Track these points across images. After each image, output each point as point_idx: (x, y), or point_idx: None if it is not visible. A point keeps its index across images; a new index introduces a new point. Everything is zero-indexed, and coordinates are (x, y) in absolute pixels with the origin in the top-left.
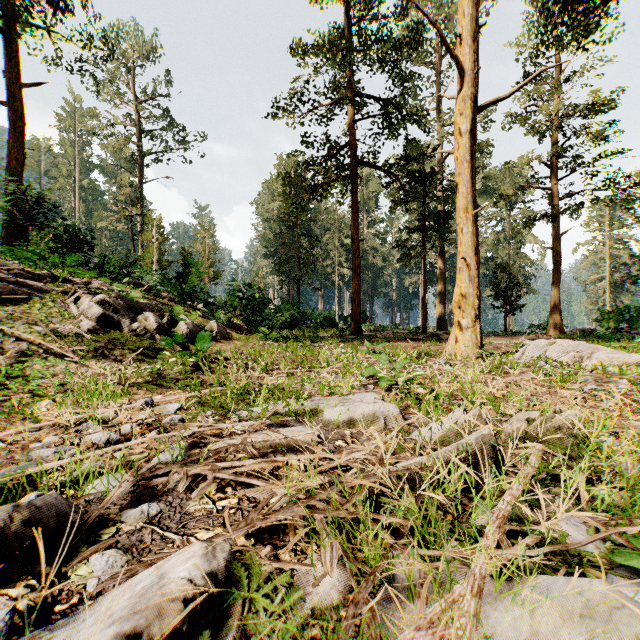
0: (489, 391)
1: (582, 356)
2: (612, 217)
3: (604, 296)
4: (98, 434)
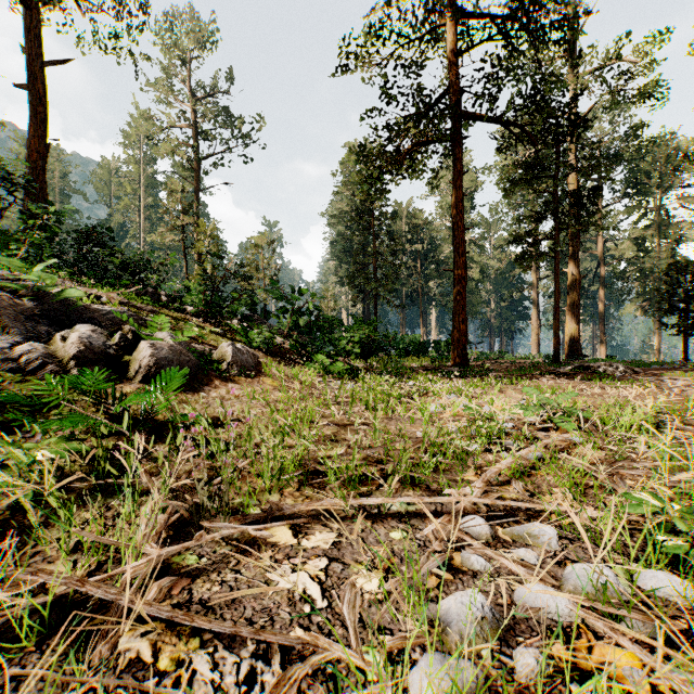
0: None
1: None
2: None
3: None
4: None
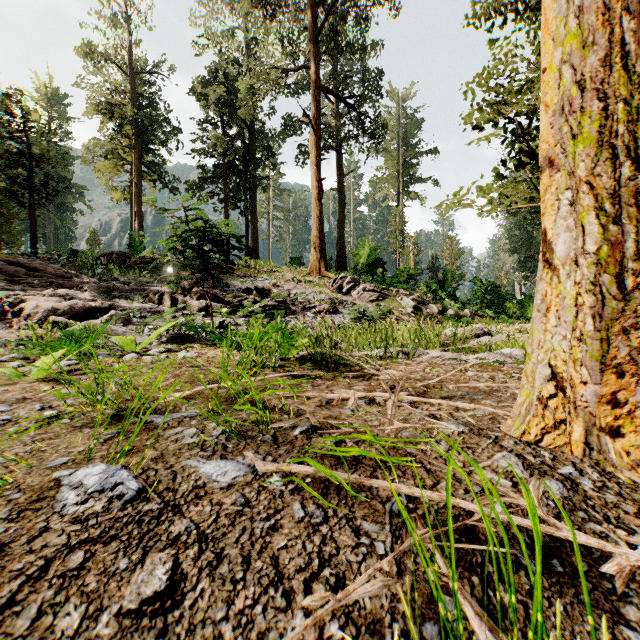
0: None
1: None
2: None
3: None
4: None
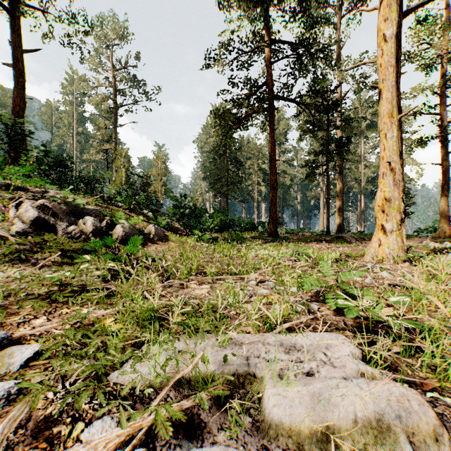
0: None
1: None
2: None
3: None
4: None
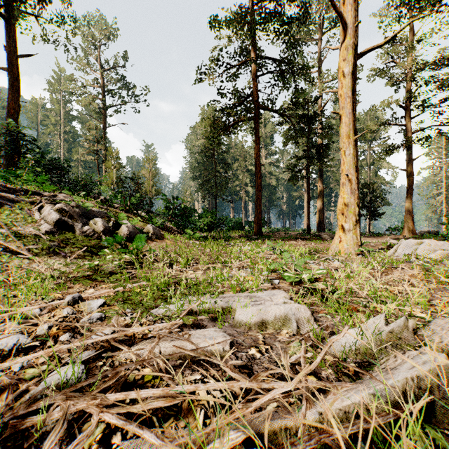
0: (383, 287)
1: (448, 254)
2: (447, 148)
3: (441, 207)
4: (6, 339)
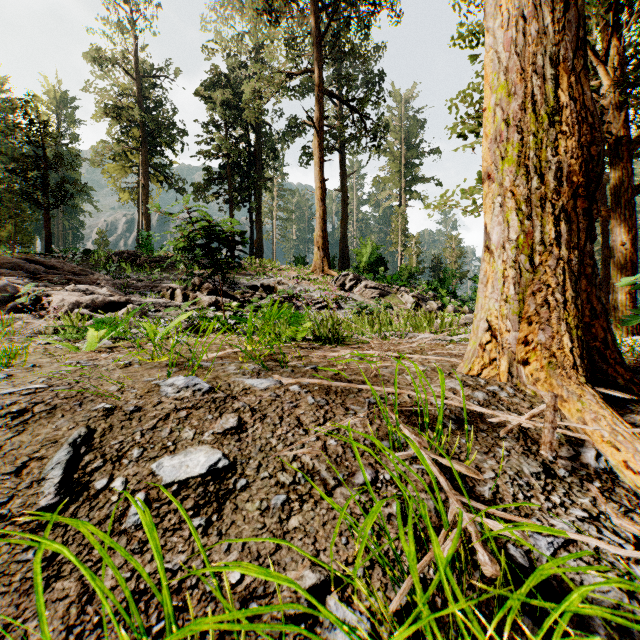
0: None
1: None
2: None
3: None
4: None
